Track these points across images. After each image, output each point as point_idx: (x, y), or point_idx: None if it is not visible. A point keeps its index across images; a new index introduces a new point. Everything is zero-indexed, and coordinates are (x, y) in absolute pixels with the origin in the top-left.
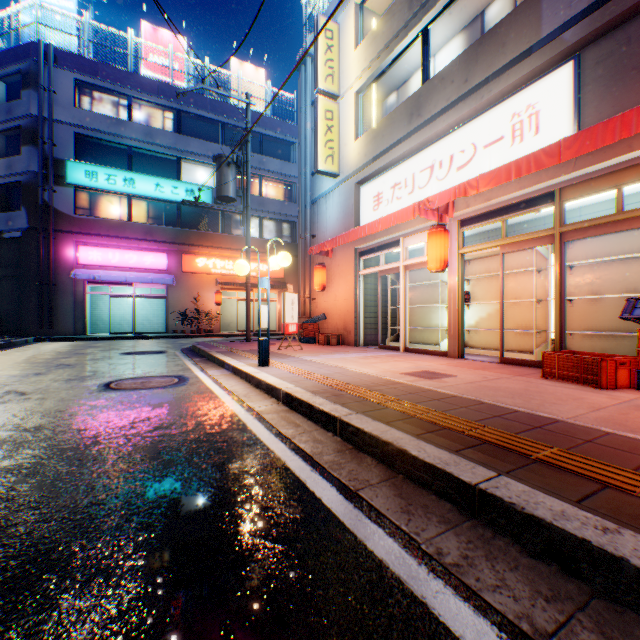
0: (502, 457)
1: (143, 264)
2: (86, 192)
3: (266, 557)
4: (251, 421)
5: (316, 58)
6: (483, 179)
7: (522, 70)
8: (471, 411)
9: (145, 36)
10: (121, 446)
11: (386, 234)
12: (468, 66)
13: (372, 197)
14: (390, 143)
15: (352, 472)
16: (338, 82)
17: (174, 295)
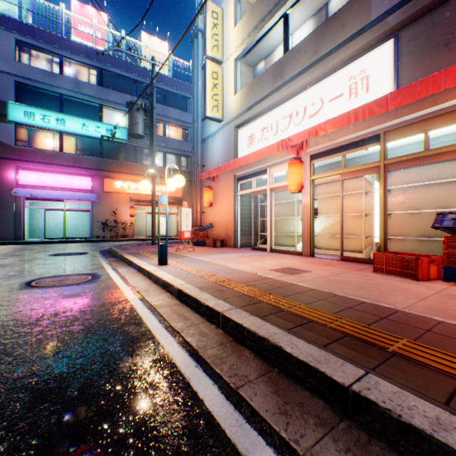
0: (364, 351)
1: (72, 185)
2: (25, 128)
3: None
4: (147, 315)
5: (205, 32)
6: (330, 123)
7: (357, 44)
8: (328, 303)
9: (74, 10)
10: (20, 346)
11: (257, 165)
12: (317, 41)
13: (247, 137)
14: (260, 97)
15: (233, 367)
16: (222, 51)
17: (97, 209)
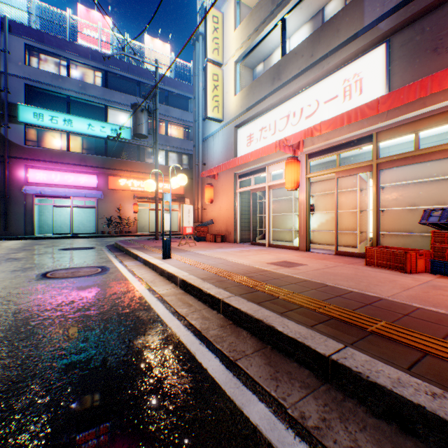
0: (346, 330)
1: (78, 183)
2: (34, 128)
3: (158, 429)
4: (155, 302)
5: (206, 36)
6: (324, 124)
7: (351, 49)
8: (319, 292)
9: (80, 15)
10: (46, 327)
11: (256, 163)
12: (313, 45)
13: (246, 137)
14: (259, 98)
15: (232, 344)
16: (222, 54)
17: (102, 206)
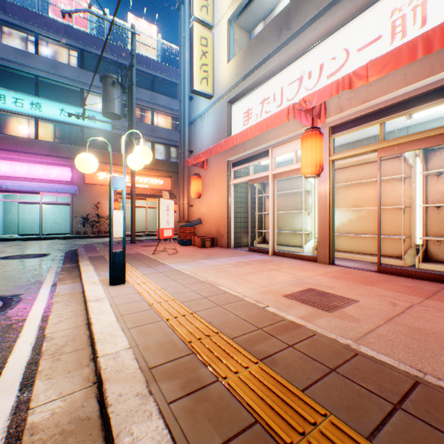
0: None
1: (49, 176)
2: None
3: None
4: None
5: None
6: (376, 64)
7: None
8: None
9: None
10: None
11: (256, 145)
12: None
13: (242, 113)
14: (260, 60)
15: None
16: (212, 14)
17: (78, 202)
